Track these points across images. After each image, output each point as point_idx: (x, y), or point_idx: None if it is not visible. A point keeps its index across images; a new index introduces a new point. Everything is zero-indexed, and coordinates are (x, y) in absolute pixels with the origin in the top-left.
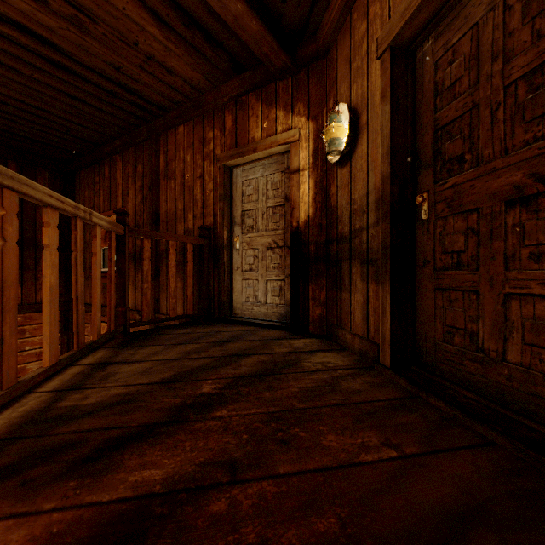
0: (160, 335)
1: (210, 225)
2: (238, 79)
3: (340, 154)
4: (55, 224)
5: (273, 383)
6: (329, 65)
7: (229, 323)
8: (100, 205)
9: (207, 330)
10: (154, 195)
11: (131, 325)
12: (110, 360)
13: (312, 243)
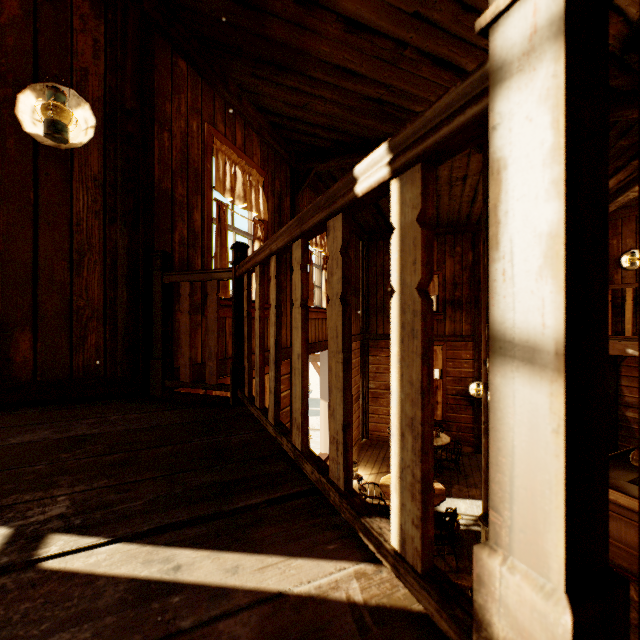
0: None
1: None
2: None
3: (633, 267)
4: None
5: None
6: (612, 226)
7: None
8: None
9: None
10: (480, 267)
11: None
12: None
13: None
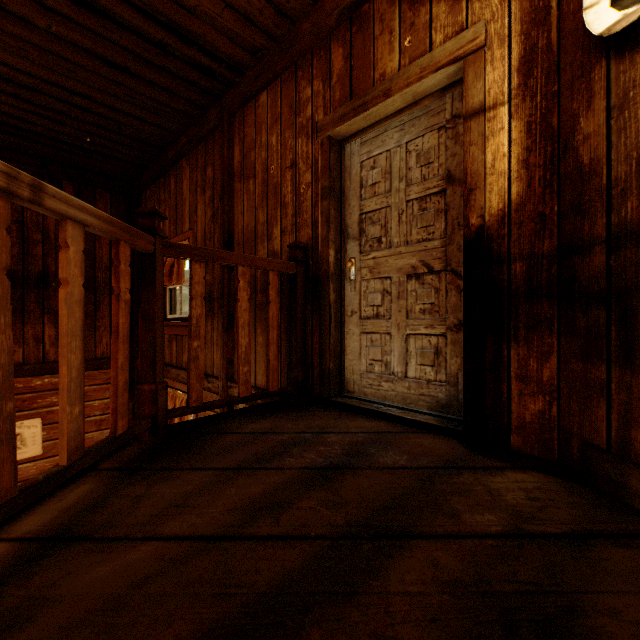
0: (216, 434)
1: (307, 242)
2: None
3: None
4: None
5: None
6: None
7: (338, 408)
8: (166, 231)
9: (300, 427)
10: (226, 205)
11: (168, 415)
12: (76, 524)
13: (519, 257)
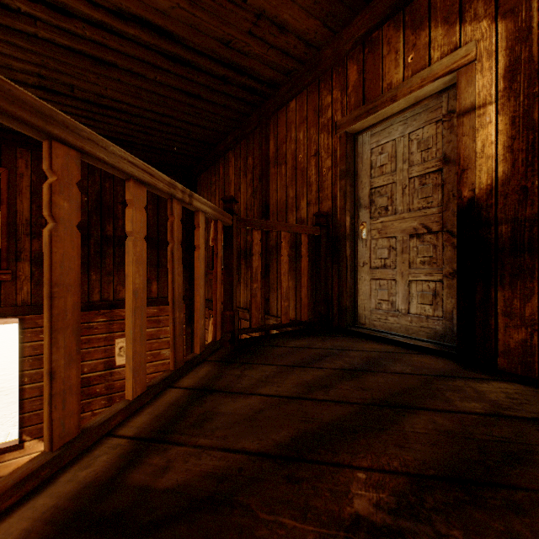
0: (271, 346)
1: (328, 211)
2: (367, 10)
3: None
4: (142, 204)
5: (518, 526)
6: None
7: (353, 335)
8: (216, 204)
9: (327, 345)
10: (264, 185)
11: (239, 332)
12: (211, 384)
13: (505, 221)
